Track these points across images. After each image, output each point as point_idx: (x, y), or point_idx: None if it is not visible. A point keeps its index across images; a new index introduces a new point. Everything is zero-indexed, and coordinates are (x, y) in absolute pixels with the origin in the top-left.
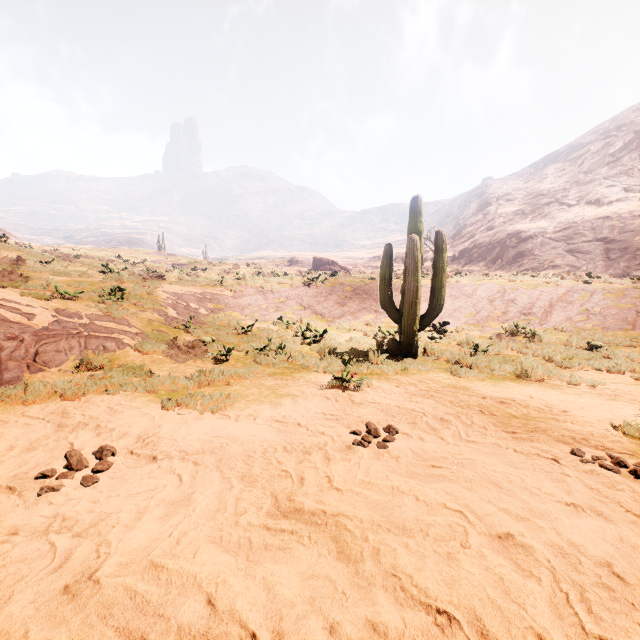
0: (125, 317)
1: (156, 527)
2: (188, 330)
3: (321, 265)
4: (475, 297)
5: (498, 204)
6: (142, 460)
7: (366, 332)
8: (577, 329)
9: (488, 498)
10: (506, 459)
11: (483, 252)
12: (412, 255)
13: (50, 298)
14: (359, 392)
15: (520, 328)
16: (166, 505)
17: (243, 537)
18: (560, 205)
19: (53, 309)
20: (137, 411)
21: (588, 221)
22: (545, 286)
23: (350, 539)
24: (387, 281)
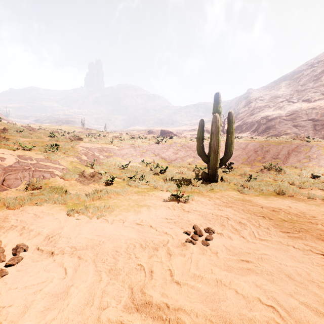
0: (57, 160)
1: None
2: (92, 167)
3: (164, 133)
4: (247, 149)
5: (256, 102)
6: (44, 255)
7: (189, 168)
8: (304, 166)
9: (289, 291)
10: (289, 254)
11: (248, 126)
12: (215, 125)
13: (16, 149)
14: (187, 203)
15: (272, 166)
16: (49, 297)
17: None
18: (288, 102)
19: (16, 155)
20: (51, 217)
21: (304, 110)
22: (285, 143)
23: None
24: (201, 140)
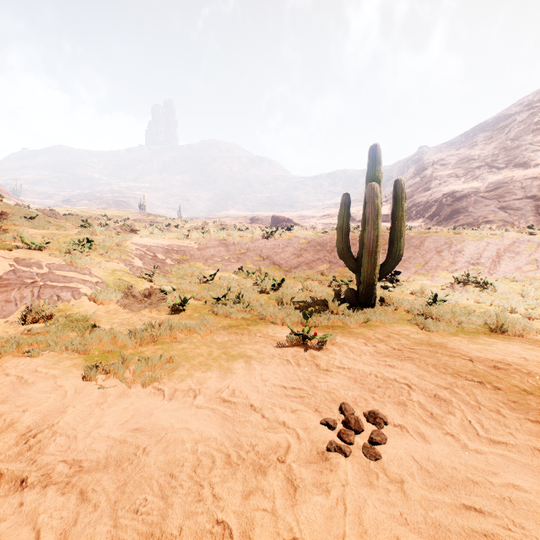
0: (88, 267)
1: None
2: (151, 279)
3: (278, 222)
4: (423, 248)
5: (433, 168)
6: (3, 486)
7: (321, 281)
8: (528, 278)
9: None
10: None
11: (421, 210)
12: (372, 203)
13: (16, 248)
14: (323, 351)
15: (470, 277)
16: None
17: None
18: (490, 168)
19: (13, 258)
20: (50, 382)
21: (518, 181)
22: (490, 238)
23: None
24: (345, 231)
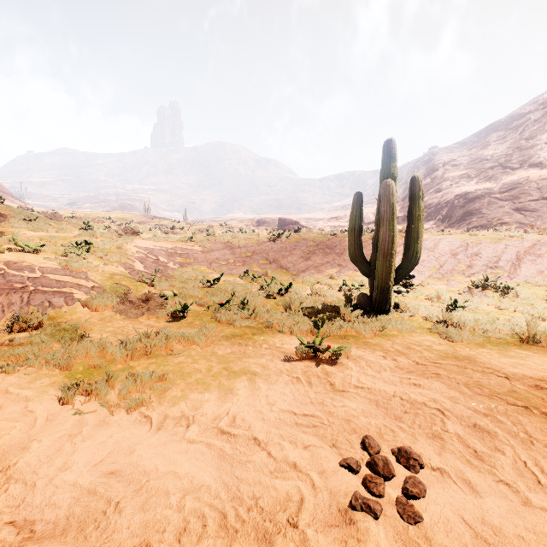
0: (85, 270)
1: None
2: (152, 284)
3: (285, 225)
4: (437, 251)
5: (445, 169)
6: None
7: (330, 285)
8: None
9: None
10: None
11: (432, 212)
12: (387, 202)
13: (8, 251)
14: (337, 367)
15: (489, 282)
16: None
17: None
18: (504, 168)
19: (3, 262)
20: (20, 406)
21: (533, 182)
22: (509, 240)
23: None
24: (357, 232)
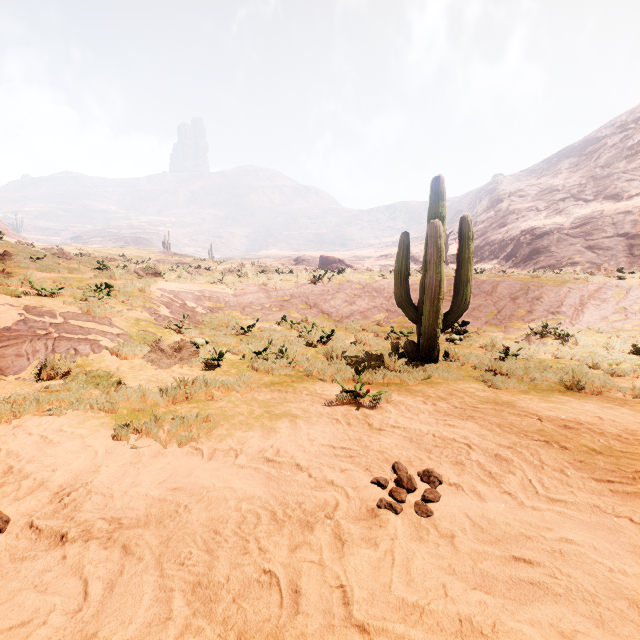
0: (108, 316)
1: None
2: (180, 330)
3: (328, 264)
4: (495, 295)
5: (510, 200)
6: (43, 541)
7: (377, 333)
8: (615, 330)
9: None
10: (625, 539)
11: (495, 249)
12: (434, 243)
13: (24, 295)
14: (377, 410)
15: (549, 328)
16: None
17: None
18: (576, 200)
19: (22, 307)
20: (78, 442)
21: (608, 216)
22: (573, 282)
23: None
24: (404, 275)
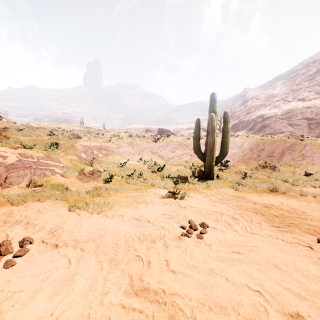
0: (57, 158)
1: (43, 306)
2: (91, 165)
3: (162, 132)
4: (242, 148)
5: (252, 101)
6: (49, 247)
7: (185, 166)
8: (298, 164)
9: (275, 279)
10: (278, 246)
11: (244, 125)
12: (211, 124)
13: (17, 148)
14: (183, 200)
15: (267, 164)
16: (56, 284)
17: (105, 315)
18: (284, 101)
19: (18, 153)
20: (54, 212)
21: (299, 109)
22: (279, 142)
23: (183, 319)
24: (197, 138)
